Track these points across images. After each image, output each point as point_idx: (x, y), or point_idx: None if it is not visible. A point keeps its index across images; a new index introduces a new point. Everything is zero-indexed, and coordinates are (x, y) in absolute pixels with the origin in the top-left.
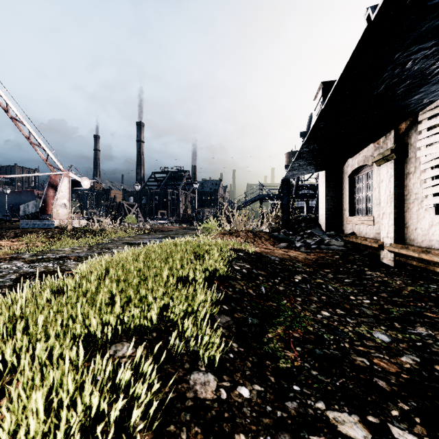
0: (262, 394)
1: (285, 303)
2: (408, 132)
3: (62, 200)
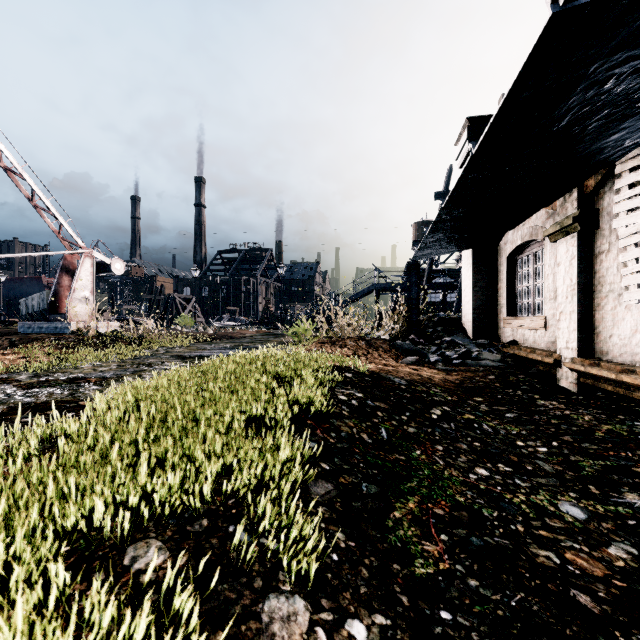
0: (388, 634)
1: (419, 455)
2: (599, 191)
3: (81, 292)
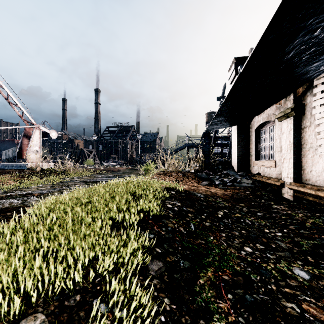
0: None
1: (212, 240)
2: (304, 95)
3: (34, 147)
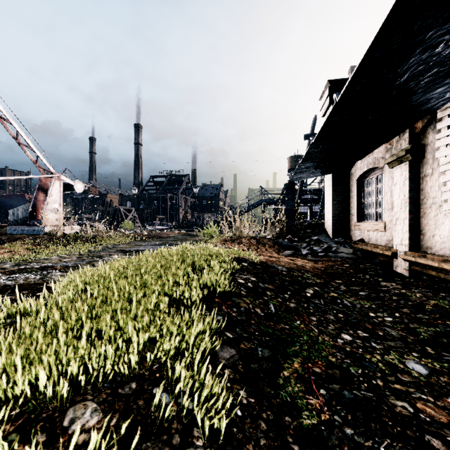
0: None
1: (299, 325)
2: (424, 131)
3: (53, 205)
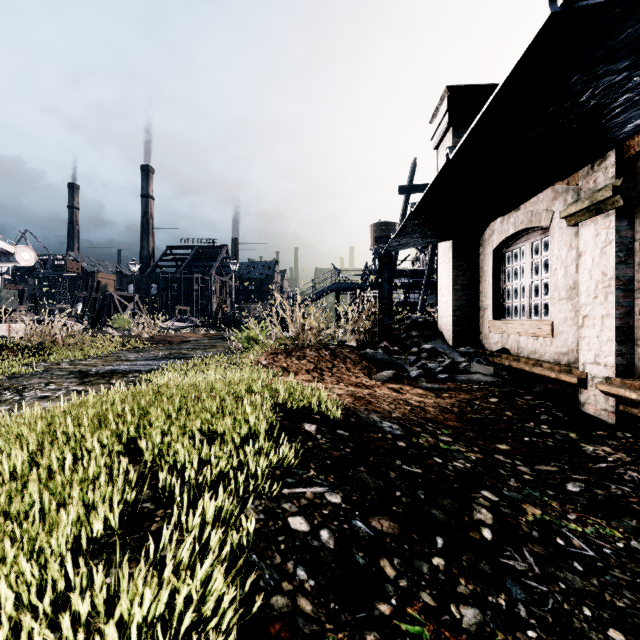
0: None
1: None
2: None
3: None
